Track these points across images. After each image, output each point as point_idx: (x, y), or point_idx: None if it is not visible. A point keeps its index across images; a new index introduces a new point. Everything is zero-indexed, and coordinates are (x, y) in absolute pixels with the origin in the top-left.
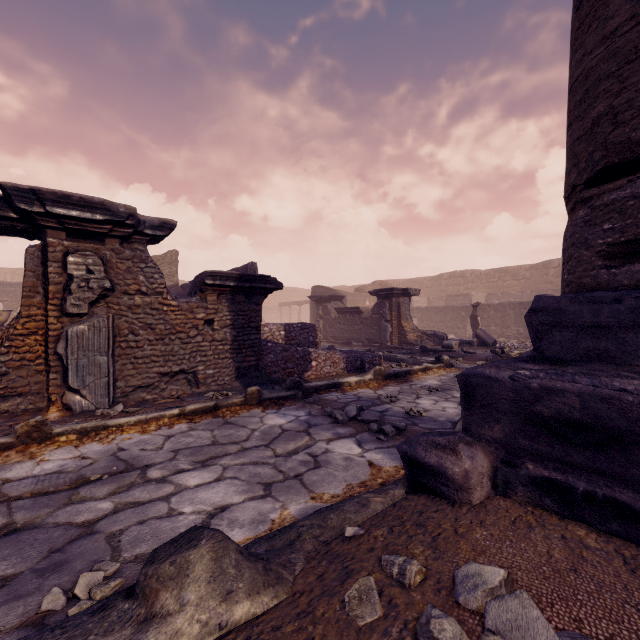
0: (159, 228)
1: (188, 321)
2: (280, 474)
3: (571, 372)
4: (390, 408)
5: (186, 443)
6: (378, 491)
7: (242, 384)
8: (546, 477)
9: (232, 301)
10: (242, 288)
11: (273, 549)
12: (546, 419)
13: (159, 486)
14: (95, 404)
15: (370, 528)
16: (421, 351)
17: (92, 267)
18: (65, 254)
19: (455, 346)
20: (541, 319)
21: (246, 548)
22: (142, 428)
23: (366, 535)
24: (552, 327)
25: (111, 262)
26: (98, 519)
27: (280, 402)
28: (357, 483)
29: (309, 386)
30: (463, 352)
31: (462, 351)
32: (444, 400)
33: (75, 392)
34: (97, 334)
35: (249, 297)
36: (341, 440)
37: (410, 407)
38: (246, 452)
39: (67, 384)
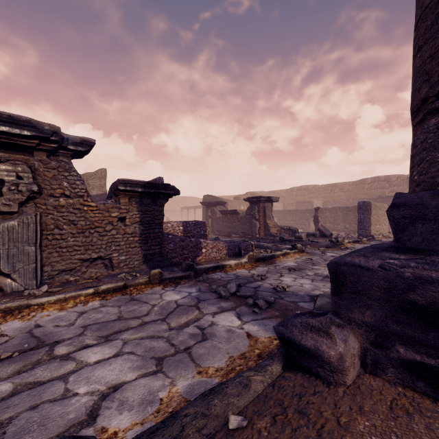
0: (80, 145)
1: (105, 218)
2: (172, 348)
3: None
4: (261, 285)
5: (95, 319)
6: (257, 368)
7: (148, 267)
8: (417, 361)
9: (140, 203)
10: (148, 193)
11: None
12: (420, 307)
13: (62, 363)
14: (24, 285)
15: (253, 417)
16: (280, 241)
17: (21, 174)
18: None
19: (304, 237)
20: (403, 213)
21: None
22: (61, 305)
23: (249, 427)
24: (413, 220)
25: (39, 170)
26: None
27: (177, 281)
28: (238, 355)
29: (200, 268)
30: (310, 241)
31: (309, 240)
32: (301, 277)
33: (6, 276)
34: (26, 228)
35: (154, 200)
36: (224, 313)
37: (276, 284)
38: (145, 326)
39: None
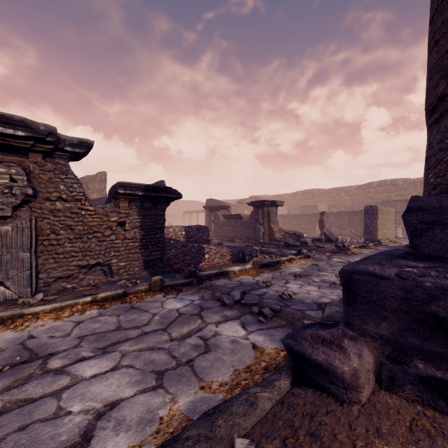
0: (78, 146)
1: (103, 223)
2: (173, 360)
3: None
4: (266, 292)
5: (93, 329)
6: (264, 383)
7: (149, 273)
8: (438, 378)
9: (141, 207)
10: (149, 197)
11: None
12: (441, 320)
13: (55, 378)
14: (18, 293)
15: (261, 440)
16: (285, 246)
17: (15, 176)
18: None
19: (309, 242)
20: (420, 218)
21: None
22: (56, 315)
23: None
24: (432, 225)
25: (34, 173)
26: None
27: (179, 288)
28: (243, 368)
29: (202, 274)
30: (315, 246)
31: (314, 246)
32: (307, 284)
33: None
34: (20, 234)
35: (155, 204)
36: (228, 322)
37: (282, 291)
38: (145, 337)
39: None
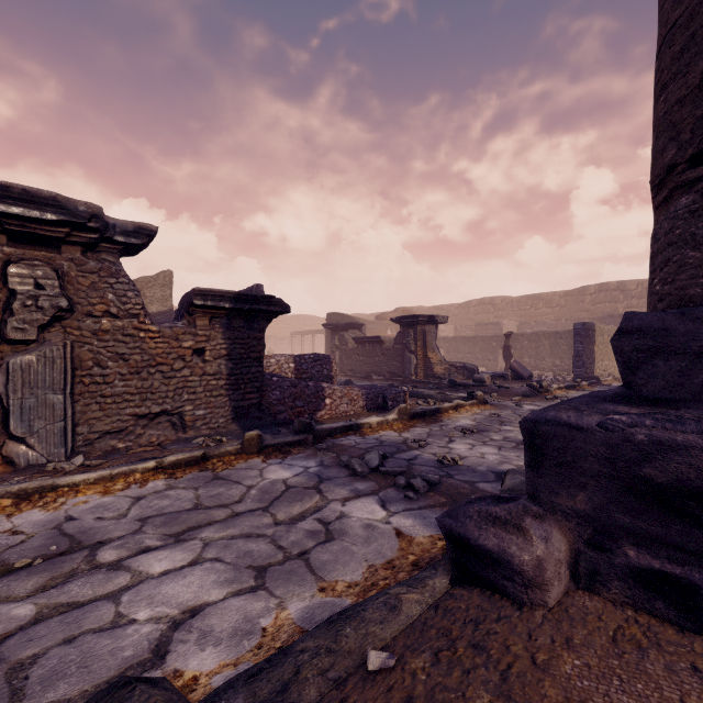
0: (134, 234)
1: (172, 350)
2: (279, 552)
3: (690, 418)
4: (419, 455)
5: (159, 508)
6: (412, 582)
7: (241, 427)
8: (656, 569)
9: (228, 326)
10: (240, 311)
11: (254, 702)
12: (658, 487)
13: (110, 575)
14: (47, 456)
15: (404, 653)
16: (450, 386)
17: (42, 281)
18: (5, 263)
19: (487, 380)
20: (636, 343)
21: (212, 700)
22: (105, 487)
23: (399, 668)
24: (652, 354)
25: (70, 275)
26: (7, 635)
27: (286, 449)
28: (382, 563)
29: (322, 429)
30: (497, 387)
31: (495, 385)
32: (482, 444)
33: (19, 441)
34: (49, 366)
35: (249, 322)
36: (360, 499)
37: (443, 454)
38: (237, 519)
39: (8, 431)
